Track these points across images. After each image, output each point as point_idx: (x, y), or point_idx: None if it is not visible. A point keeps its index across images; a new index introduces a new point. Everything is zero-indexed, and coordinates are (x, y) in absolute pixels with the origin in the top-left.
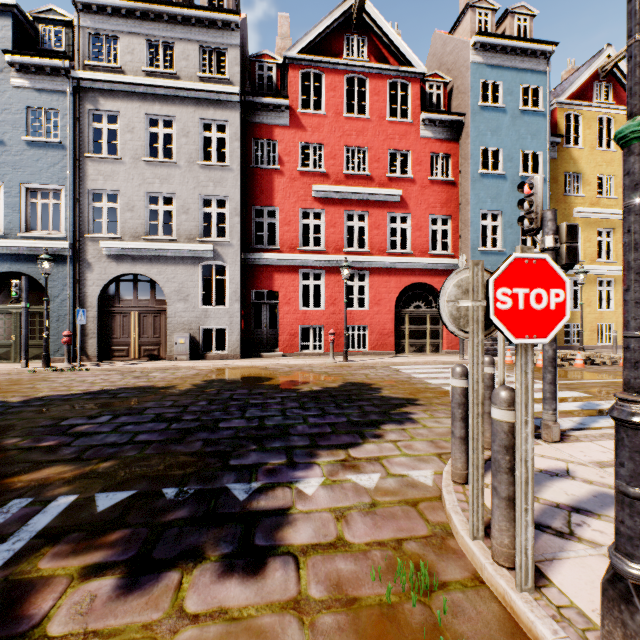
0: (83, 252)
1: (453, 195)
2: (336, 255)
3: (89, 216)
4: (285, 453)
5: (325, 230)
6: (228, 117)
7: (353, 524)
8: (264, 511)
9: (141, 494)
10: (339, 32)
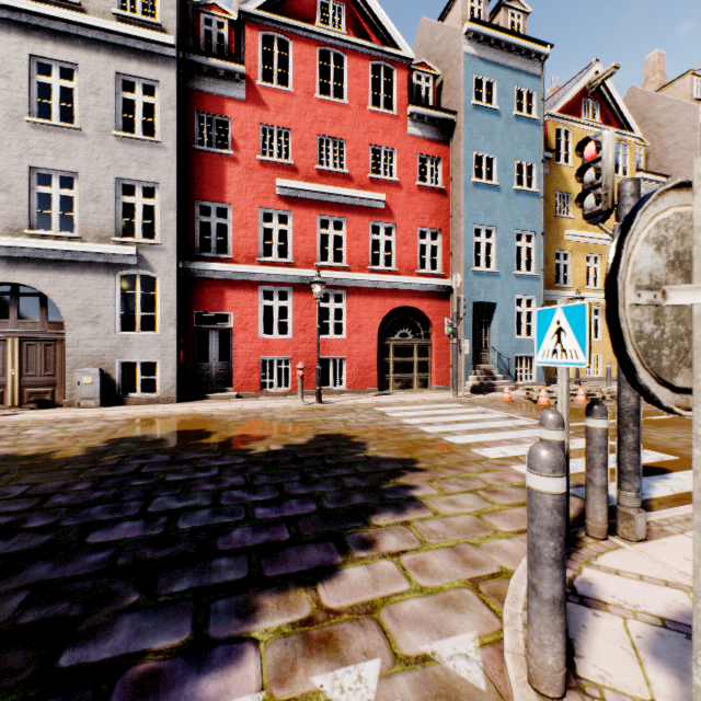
0: None
1: (443, 206)
2: (307, 269)
3: None
4: (193, 612)
5: (293, 237)
6: (159, 76)
7: None
8: None
9: None
10: None
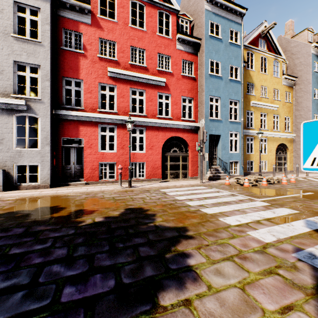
0: None
1: (194, 86)
2: (124, 116)
3: None
4: None
5: (117, 99)
6: (40, 5)
7: None
8: None
9: None
10: None
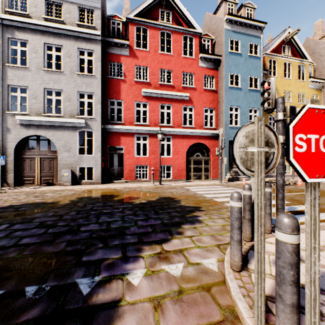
0: (4, 122)
1: (215, 97)
2: (155, 127)
3: (8, 101)
4: (121, 249)
5: (149, 113)
6: (94, 48)
7: (167, 313)
8: (100, 305)
9: (6, 294)
10: (156, 7)
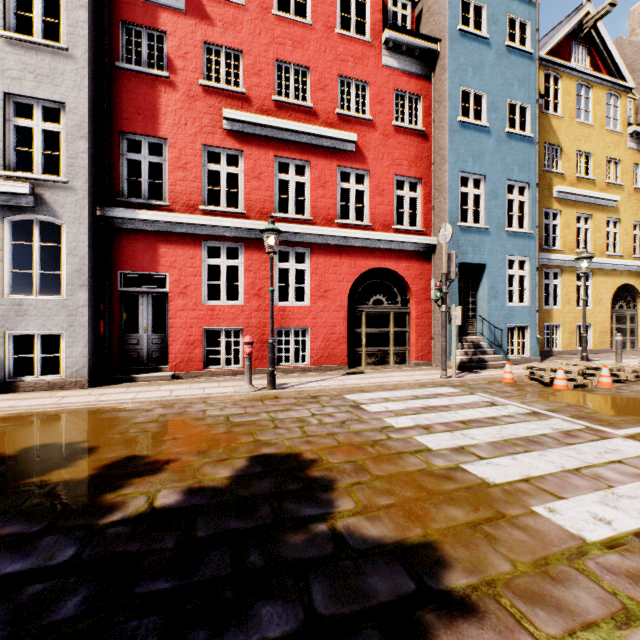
0: None
1: (424, 151)
2: (261, 221)
3: None
4: None
5: (245, 183)
6: None
7: None
8: None
9: None
10: None
